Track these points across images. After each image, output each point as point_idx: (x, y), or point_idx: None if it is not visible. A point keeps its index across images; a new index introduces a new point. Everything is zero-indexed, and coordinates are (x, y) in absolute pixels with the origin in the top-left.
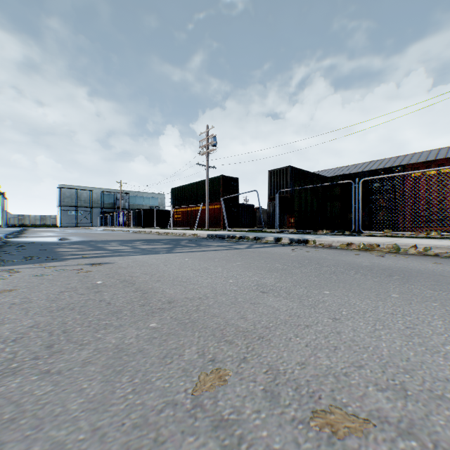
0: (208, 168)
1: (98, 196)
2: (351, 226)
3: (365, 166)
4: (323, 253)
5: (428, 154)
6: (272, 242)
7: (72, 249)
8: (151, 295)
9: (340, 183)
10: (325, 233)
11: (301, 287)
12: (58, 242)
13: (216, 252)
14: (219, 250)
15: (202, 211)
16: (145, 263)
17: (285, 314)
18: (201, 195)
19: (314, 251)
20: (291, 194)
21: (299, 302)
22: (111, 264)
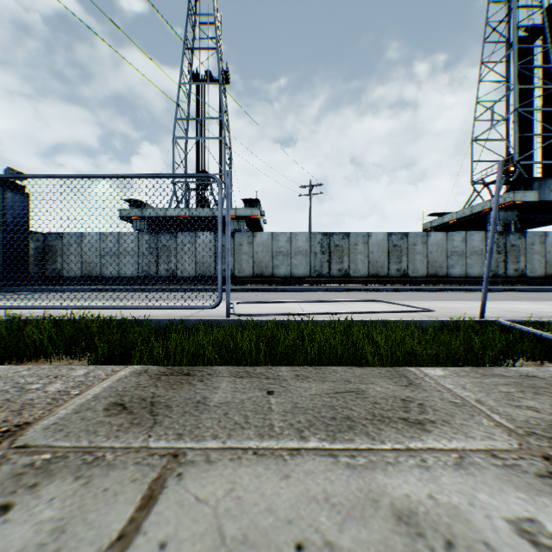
0: None
1: None
2: None
3: None
4: None
5: None
6: None
7: None
8: None
9: None
10: None
11: None
12: None
13: None
14: None
15: None
16: None
17: None
18: None
19: None
20: None
21: None
22: None
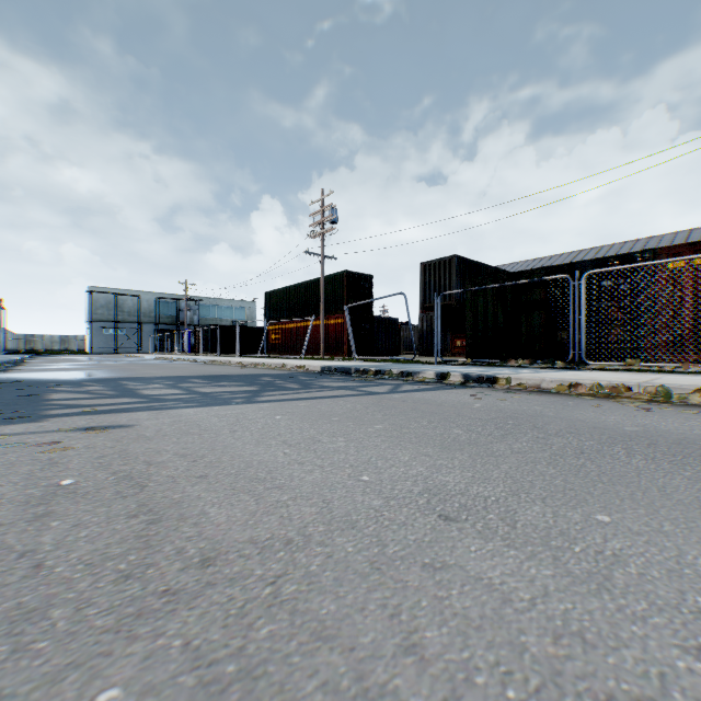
0: (324, 259)
1: (150, 305)
2: (562, 352)
3: (573, 258)
4: (533, 403)
5: (673, 238)
6: (432, 380)
7: (77, 394)
8: (166, 530)
9: (544, 281)
10: (522, 364)
11: (532, 500)
12: (64, 380)
13: (336, 401)
14: (340, 397)
15: (314, 328)
16: (194, 426)
17: (535, 625)
18: (312, 302)
19: (514, 398)
20: (458, 301)
21: (552, 562)
22: (126, 428)
